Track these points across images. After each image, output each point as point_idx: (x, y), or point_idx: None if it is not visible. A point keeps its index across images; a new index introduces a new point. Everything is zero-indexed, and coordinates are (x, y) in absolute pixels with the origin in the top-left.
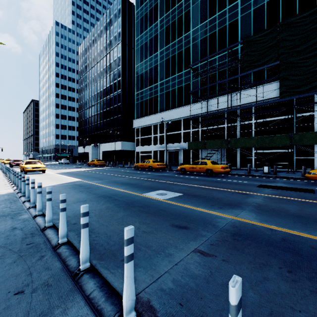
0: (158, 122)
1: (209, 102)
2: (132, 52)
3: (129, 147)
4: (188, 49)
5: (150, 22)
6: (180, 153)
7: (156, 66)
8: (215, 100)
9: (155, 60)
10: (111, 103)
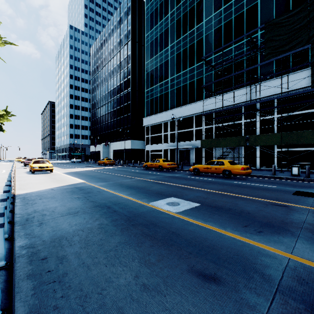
0: (168, 119)
1: (224, 97)
2: (142, 49)
3: (139, 146)
4: (201, 41)
5: (161, 16)
6: (191, 152)
7: (167, 61)
8: (230, 94)
9: (166, 55)
10: (121, 101)
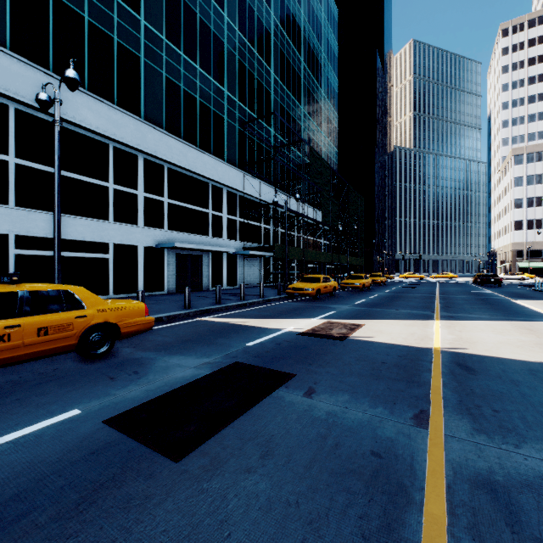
0: (150, 151)
1: (252, 181)
2: None
3: None
4: (222, 45)
5: None
6: (204, 261)
7: None
8: (258, 183)
9: None
10: None
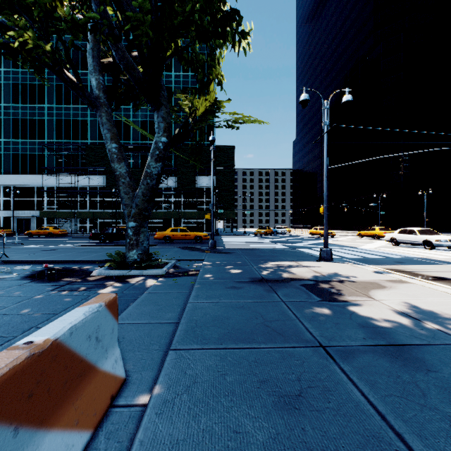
0: (1, 184)
1: (64, 177)
2: None
3: None
4: (43, 121)
5: None
6: (33, 220)
7: None
8: (69, 177)
9: None
10: None
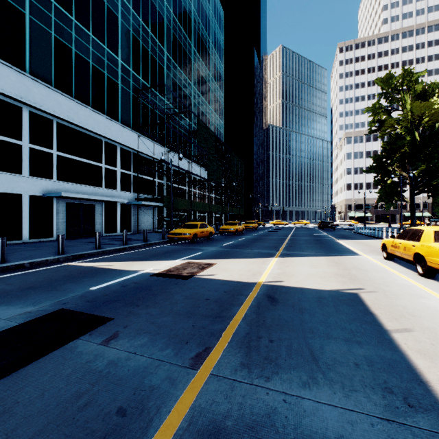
0: (36, 105)
1: (146, 141)
2: None
3: None
4: (116, 19)
5: None
6: (97, 209)
7: None
8: (151, 144)
9: None
10: None
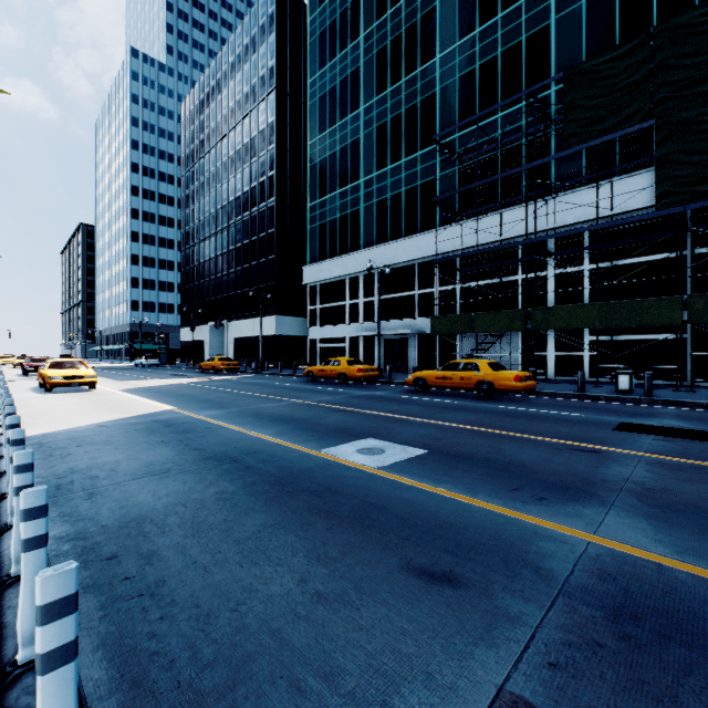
0: (360, 270)
1: (480, 223)
2: (301, 113)
3: (293, 330)
4: (431, 100)
5: (343, 41)
6: (411, 343)
7: (356, 141)
8: (494, 219)
9: (354, 127)
10: (254, 228)
